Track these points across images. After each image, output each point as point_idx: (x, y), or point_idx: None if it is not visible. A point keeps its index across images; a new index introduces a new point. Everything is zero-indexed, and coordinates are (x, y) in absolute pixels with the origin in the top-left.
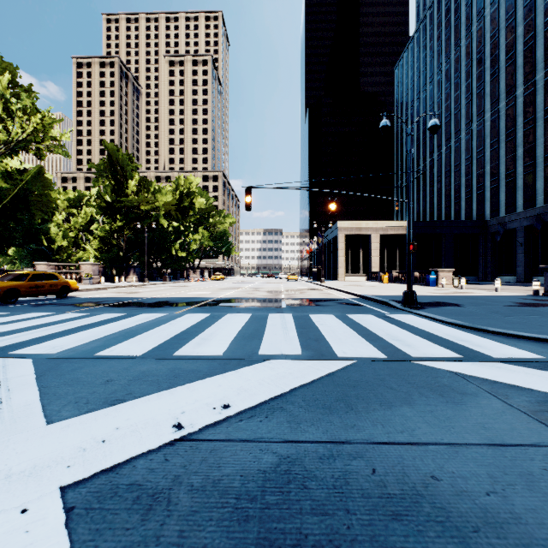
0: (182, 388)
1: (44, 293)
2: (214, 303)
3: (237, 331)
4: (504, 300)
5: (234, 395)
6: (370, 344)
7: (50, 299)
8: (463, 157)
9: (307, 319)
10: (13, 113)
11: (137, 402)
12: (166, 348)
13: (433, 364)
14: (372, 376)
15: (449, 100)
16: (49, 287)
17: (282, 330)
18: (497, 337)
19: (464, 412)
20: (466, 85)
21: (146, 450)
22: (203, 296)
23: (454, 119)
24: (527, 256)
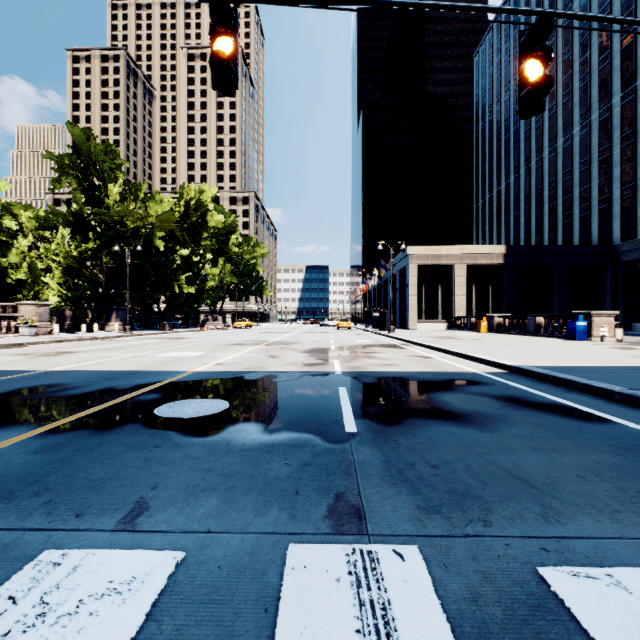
0: None
1: None
2: (147, 401)
3: None
4: None
5: None
6: None
7: None
8: (577, 161)
9: None
10: None
11: None
12: None
13: None
14: None
15: (555, 86)
16: None
17: None
18: None
19: None
20: (581, 61)
21: None
22: (166, 367)
23: (562, 110)
24: None
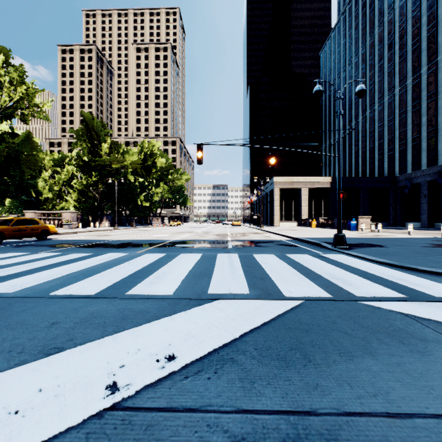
0: (127, 333)
1: (26, 235)
2: (170, 244)
3: (188, 270)
4: (420, 242)
5: (180, 342)
6: (313, 283)
7: (32, 241)
8: (376, 125)
9: (252, 259)
10: (1, 84)
11: (74, 352)
12: (120, 287)
13: (380, 304)
14: (323, 318)
15: (365, 78)
16: (30, 230)
17: (230, 269)
18: (428, 276)
19: (436, 365)
20: (379, 65)
21: (64, 429)
22: (162, 238)
23: (369, 94)
24: (430, 206)
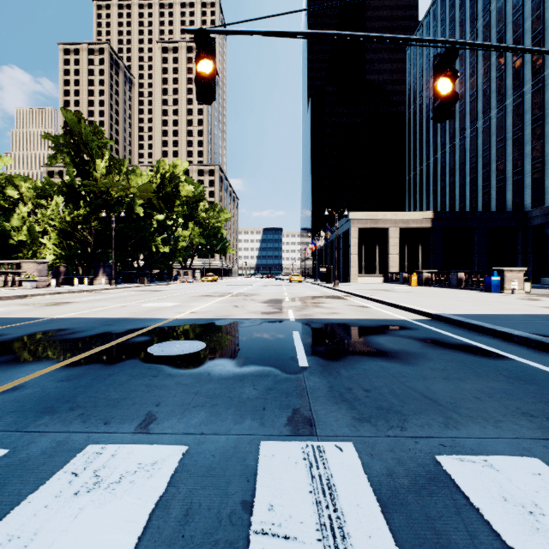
0: None
1: None
2: (140, 342)
3: None
4: None
5: None
6: None
7: None
8: (494, 139)
9: None
10: None
11: None
12: None
13: None
14: None
15: (476, 75)
16: None
17: None
18: None
19: None
20: (498, 54)
21: None
22: (150, 315)
23: (481, 96)
24: None
